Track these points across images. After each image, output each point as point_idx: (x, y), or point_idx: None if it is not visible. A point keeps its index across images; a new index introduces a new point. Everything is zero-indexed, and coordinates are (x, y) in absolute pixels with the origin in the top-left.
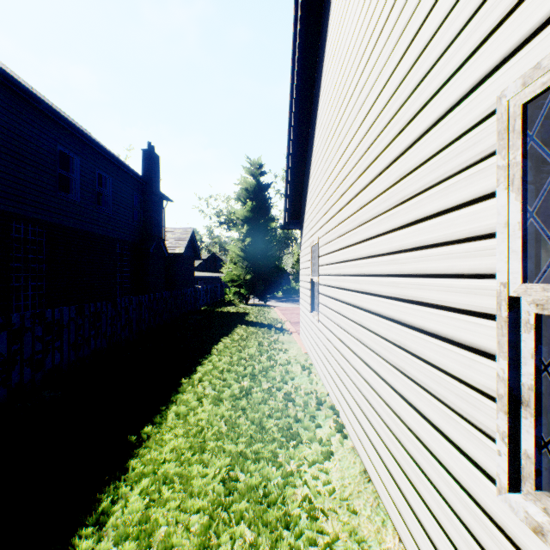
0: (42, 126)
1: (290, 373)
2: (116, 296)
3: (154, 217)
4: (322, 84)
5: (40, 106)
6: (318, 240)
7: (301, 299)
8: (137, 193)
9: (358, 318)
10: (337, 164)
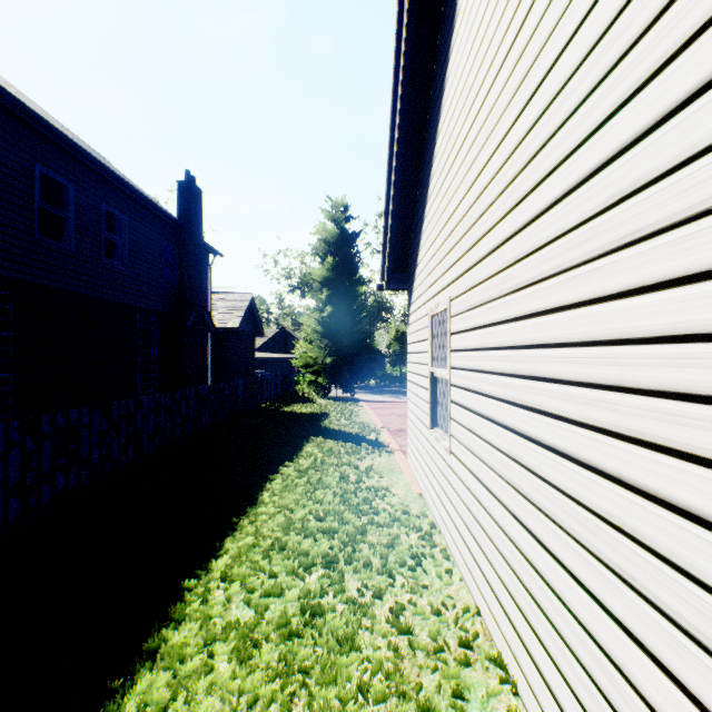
0: (9, 133)
1: (396, 546)
2: (136, 391)
3: (194, 277)
4: (460, 5)
5: (2, 99)
6: (449, 302)
7: (409, 401)
8: (168, 243)
9: (612, 507)
10: (508, 132)
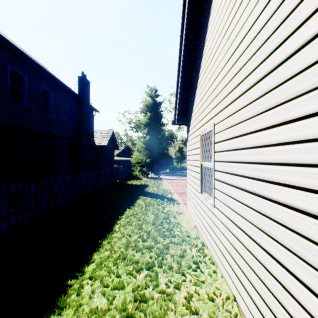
0: None
1: (185, 256)
2: (58, 174)
3: (85, 121)
4: None
5: None
6: (213, 126)
7: (188, 179)
8: (73, 105)
9: None
10: (259, 15)
